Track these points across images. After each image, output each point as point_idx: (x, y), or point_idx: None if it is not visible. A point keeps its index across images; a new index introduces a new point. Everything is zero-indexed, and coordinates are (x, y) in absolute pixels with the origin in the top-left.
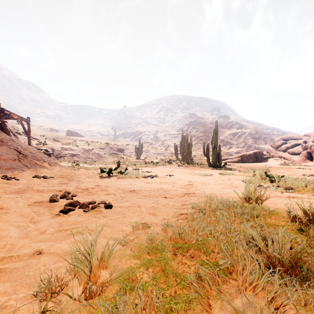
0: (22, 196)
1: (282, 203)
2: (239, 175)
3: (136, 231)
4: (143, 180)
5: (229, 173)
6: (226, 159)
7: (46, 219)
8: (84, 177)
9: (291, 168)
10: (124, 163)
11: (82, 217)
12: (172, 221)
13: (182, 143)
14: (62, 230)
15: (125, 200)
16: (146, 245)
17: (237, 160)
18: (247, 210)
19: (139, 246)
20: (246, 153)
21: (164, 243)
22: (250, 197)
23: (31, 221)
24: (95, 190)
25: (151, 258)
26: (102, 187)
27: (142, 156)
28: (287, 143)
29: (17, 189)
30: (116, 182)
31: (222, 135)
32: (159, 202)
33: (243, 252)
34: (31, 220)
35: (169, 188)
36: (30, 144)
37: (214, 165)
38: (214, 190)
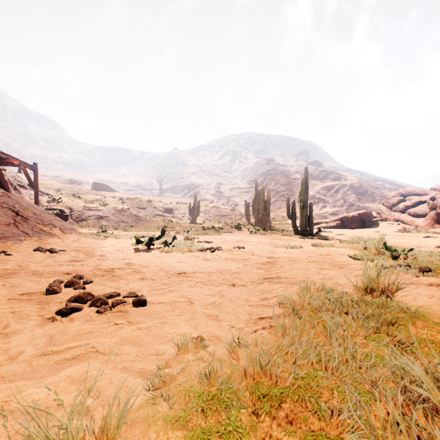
0: (6, 284)
1: (425, 297)
2: (342, 248)
3: (183, 356)
4: (200, 255)
5: (327, 245)
6: (320, 223)
7: (29, 328)
8: (111, 251)
9: (416, 236)
10: (173, 229)
11: (92, 323)
12: (247, 333)
13: (256, 200)
14: (49, 353)
15: (169, 290)
16: (199, 390)
17: (334, 224)
18: (372, 310)
19: (186, 392)
20: (347, 214)
21: (233, 385)
22: (372, 287)
23: (1, 332)
24: (125, 271)
25: (208, 428)
26: (135, 267)
27: (198, 218)
28: (406, 200)
29: (3, 270)
30: (158, 258)
31: (311, 189)
32: (224, 294)
33: (401, 421)
34: (2, 329)
35: (239, 269)
36: (37, 202)
37: (303, 232)
38: (308, 271)
